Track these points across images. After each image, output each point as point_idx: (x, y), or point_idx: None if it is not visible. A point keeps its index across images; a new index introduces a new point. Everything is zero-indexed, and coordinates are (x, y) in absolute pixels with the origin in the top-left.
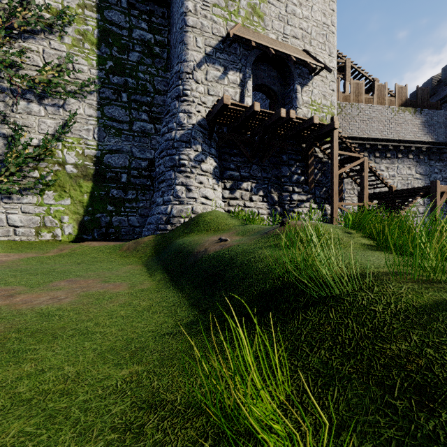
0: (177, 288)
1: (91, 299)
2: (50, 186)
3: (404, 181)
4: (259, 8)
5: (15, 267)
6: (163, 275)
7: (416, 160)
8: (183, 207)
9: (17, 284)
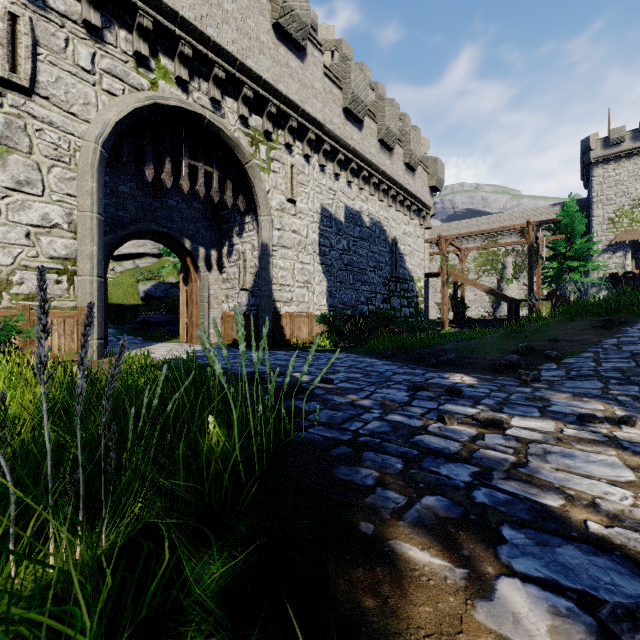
0: None
1: None
2: None
3: None
4: (636, 218)
5: None
6: None
7: None
8: None
9: None
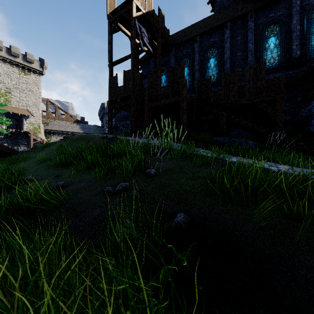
0: None
1: None
2: None
3: None
4: (8, 99)
5: None
6: None
7: None
8: None
9: None
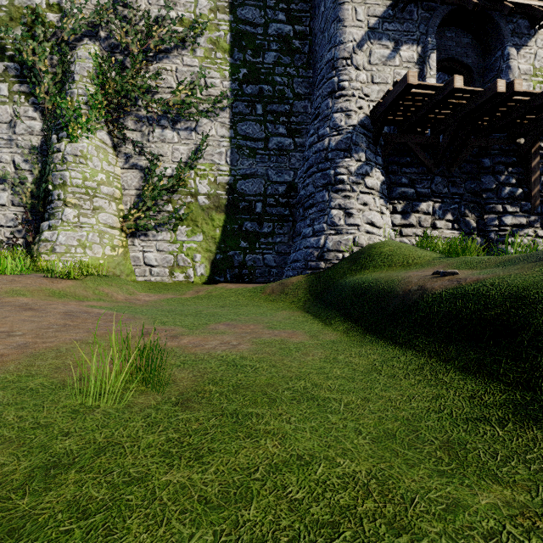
0: (394, 343)
1: (274, 349)
2: (183, 220)
3: None
4: None
5: (160, 307)
6: (348, 324)
7: None
8: (341, 238)
9: (174, 324)
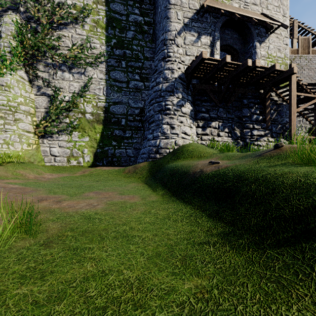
0: (183, 201)
1: (117, 207)
2: (76, 128)
3: None
4: None
5: (57, 182)
6: (165, 190)
7: None
8: (168, 141)
9: (61, 193)
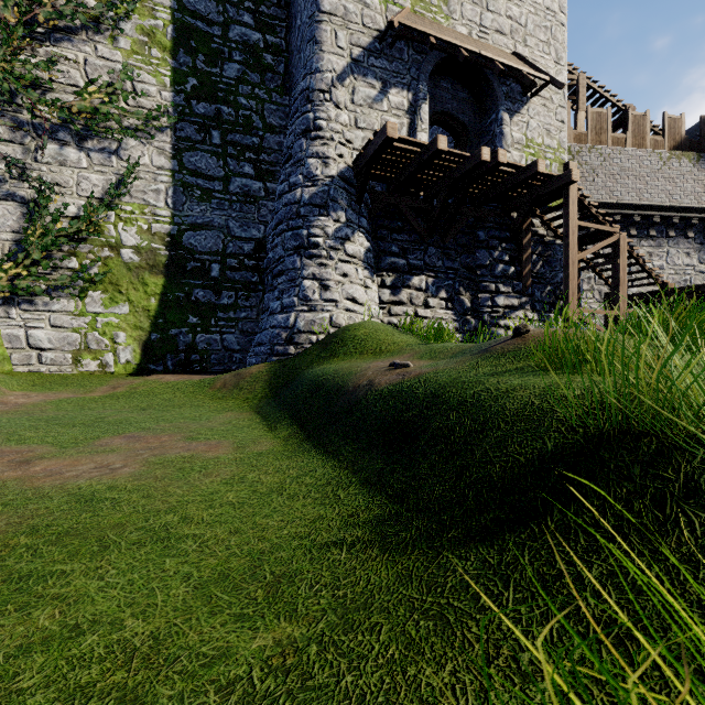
0: (324, 451)
1: (170, 470)
2: (96, 283)
3: (679, 276)
4: None
5: (38, 413)
6: (293, 428)
7: (700, 241)
8: (315, 316)
9: (39, 442)
